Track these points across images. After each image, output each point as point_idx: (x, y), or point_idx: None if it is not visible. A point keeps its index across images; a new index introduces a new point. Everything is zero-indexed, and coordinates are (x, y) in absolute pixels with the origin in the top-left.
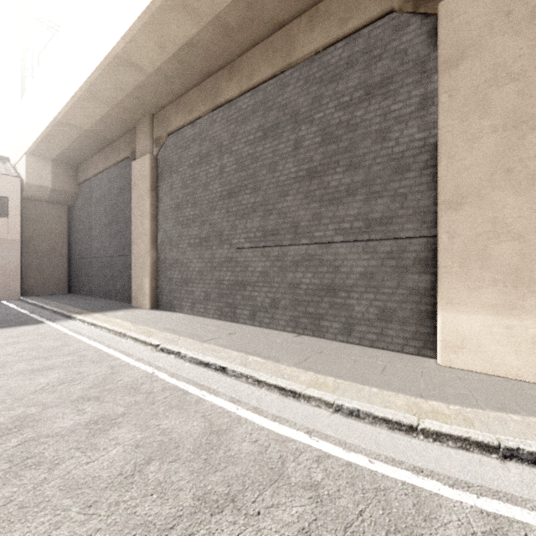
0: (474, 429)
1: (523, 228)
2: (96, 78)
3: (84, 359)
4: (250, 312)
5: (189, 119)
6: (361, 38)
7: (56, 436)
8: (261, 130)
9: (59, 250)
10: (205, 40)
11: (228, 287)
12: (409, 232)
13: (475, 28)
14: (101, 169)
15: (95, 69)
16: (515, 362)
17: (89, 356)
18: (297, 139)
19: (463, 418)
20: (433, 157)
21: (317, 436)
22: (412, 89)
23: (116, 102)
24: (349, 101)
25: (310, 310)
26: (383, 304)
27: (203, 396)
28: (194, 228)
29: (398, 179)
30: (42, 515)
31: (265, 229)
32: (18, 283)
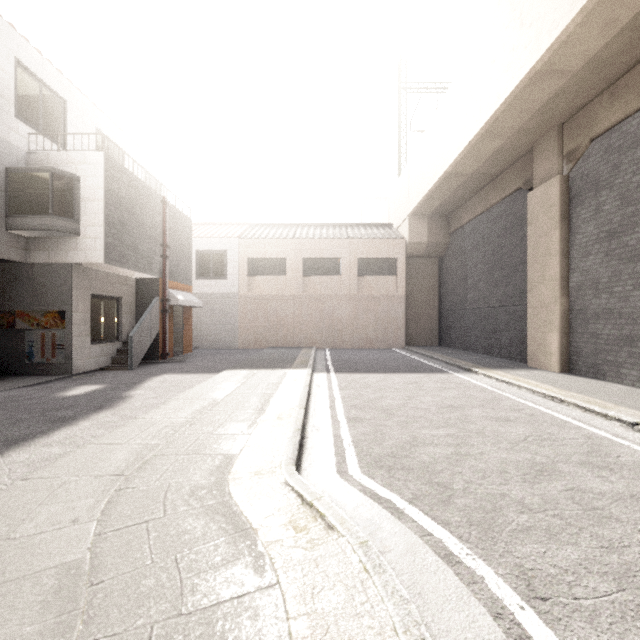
0: None
1: None
2: (501, 112)
3: (536, 419)
4: None
5: (639, 103)
6: None
7: (603, 497)
8: None
9: (431, 303)
10: None
11: None
12: None
13: None
14: (479, 212)
15: (501, 104)
16: None
17: (538, 416)
18: None
19: None
20: None
21: None
22: None
23: (516, 129)
24: None
25: None
26: None
27: None
28: None
29: None
30: None
31: None
32: (403, 334)
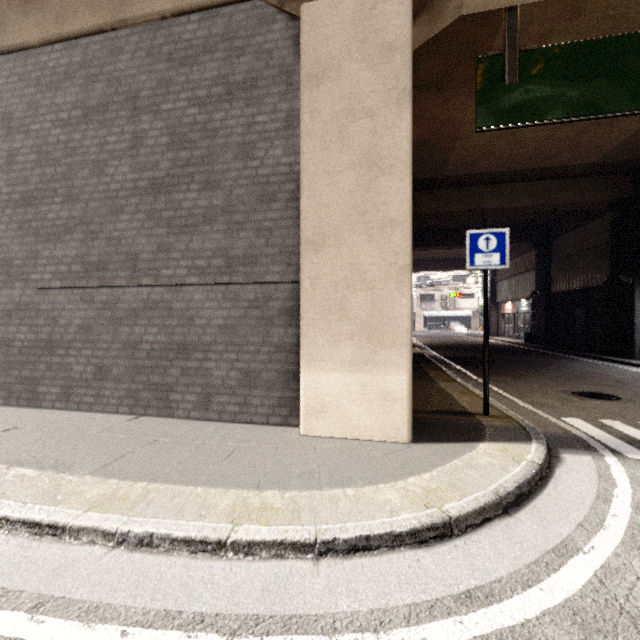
0: (299, 522)
1: (375, 277)
2: None
3: None
4: (62, 389)
5: None
6: (221, 19)
7: None
8: (81, 107)
9: None
10: None
11: (22, 351)
12: (274, 276)
13: (335, 47)
14: None
15: None
16: (369, 421)
17: None
18: (137, 133)
19: (293, 508)
20: (299, 188)
21: (51, 610)
22: (278, 101)
23: None
24: (207, 97)
25: (155, 379)
26: (247, 365)
27: None
28: None
29: (263, 209)
30: None
31: (86, 260)
32: None
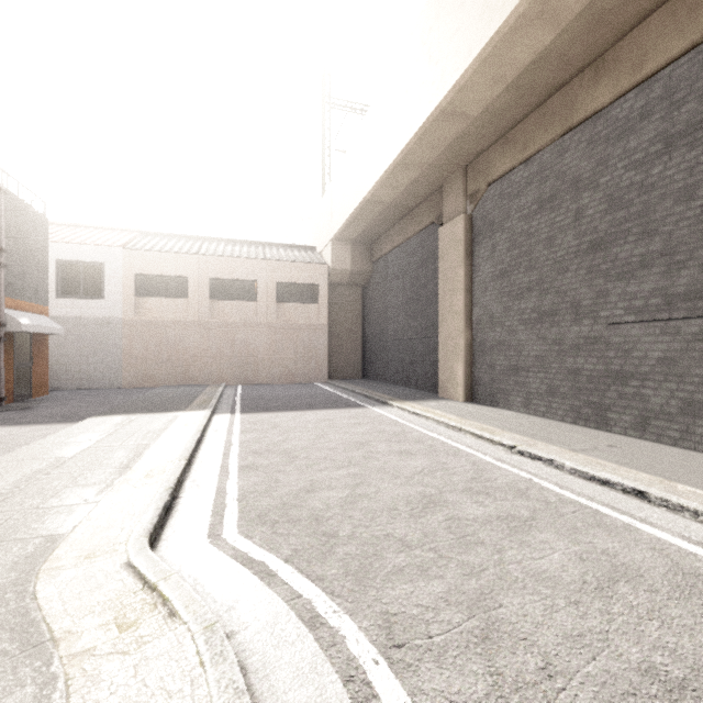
0: None
1: None
2: (413, 144)
3: (436, 449)
4: (636, 419)
5: (522, 157)
6: None
7: (476, 522)
8: (661, 140)
9: (354, 334)
10: (562, 45)
11: (590, 380)
12: None
13: None
14: (399, 242)
15: (413, 136)
16: None
17: (438, 447)
18: None
19: None
20: None
21: None
22: None
23: (428, 164)
24: None
25: None
26: None
27: (630, 523)
28: (529, 299)
29: None
30: (527, 593)
31: (668, 291)
32: (326, 366)
